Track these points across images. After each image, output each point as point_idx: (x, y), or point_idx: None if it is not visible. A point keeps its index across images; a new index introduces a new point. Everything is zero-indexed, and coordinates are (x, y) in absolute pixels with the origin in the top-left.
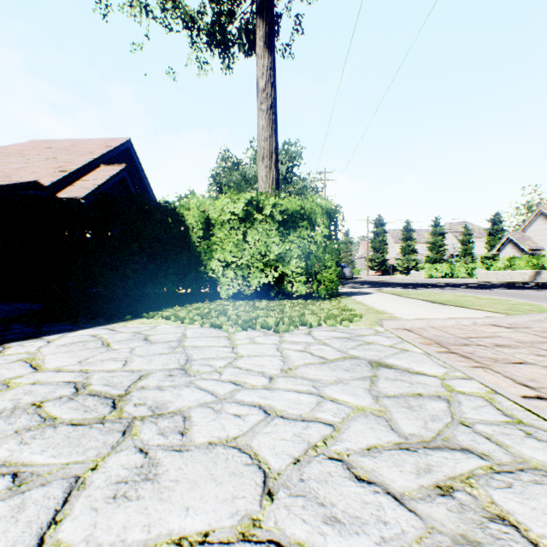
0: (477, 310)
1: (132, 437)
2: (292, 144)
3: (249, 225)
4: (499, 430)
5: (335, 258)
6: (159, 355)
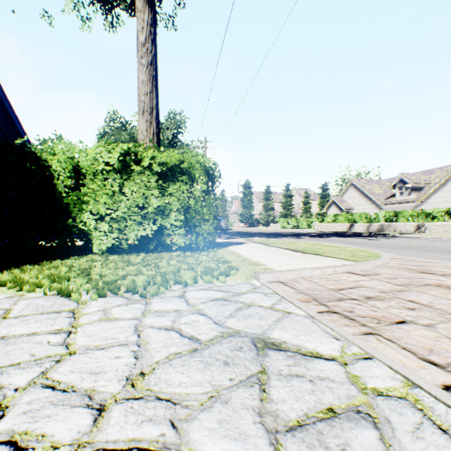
0: (332, 258)
1: None
2: (177, 114)
3: (127, 176)
4: None
5: (213, 212)
6: None
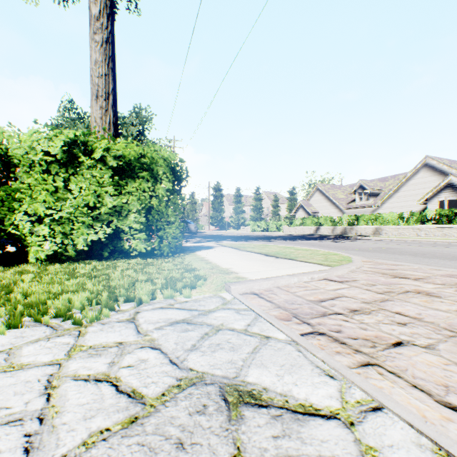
0: (306, 263)
1: None
2: (143, 109)
3: (73, 169)
4: None
5: (179, 213)
6: None
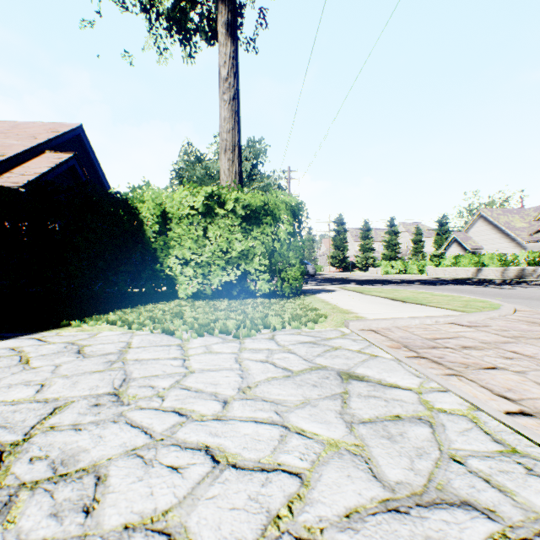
0: (436, 308)
1: (4, 526)
2: (257, 142)
3: (210, 220)
4: (496, 466)
5: (299, 256)
6: (89, 375)
